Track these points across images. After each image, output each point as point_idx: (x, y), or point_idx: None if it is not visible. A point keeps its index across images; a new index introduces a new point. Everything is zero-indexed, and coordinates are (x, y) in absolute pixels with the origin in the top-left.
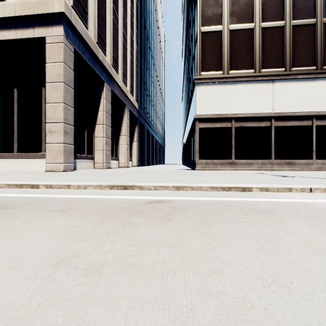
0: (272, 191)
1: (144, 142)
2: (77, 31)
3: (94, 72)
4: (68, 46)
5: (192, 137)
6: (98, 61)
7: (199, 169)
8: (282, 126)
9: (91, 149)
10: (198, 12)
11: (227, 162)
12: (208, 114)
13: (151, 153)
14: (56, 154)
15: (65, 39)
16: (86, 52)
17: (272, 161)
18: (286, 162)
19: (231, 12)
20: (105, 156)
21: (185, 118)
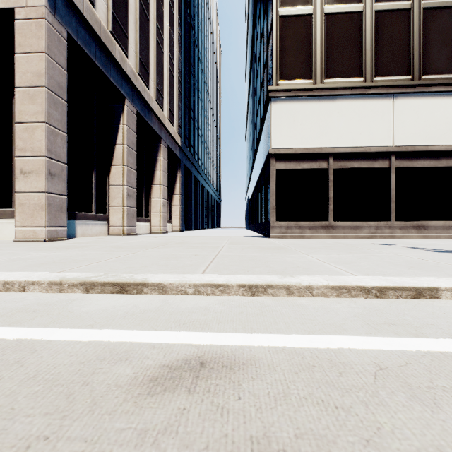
0: None
1: (191, 196)
2: (74, 5)
3: (108, 79)
4: (55, 27)
5: (264, 186)
6: (113, 63)
7: (277, 237)
8: (408, 167)
9: (104, 204)
10: None
11: (322, 224)
12: (290, 147)
13: (200, 211)
14: (33, 211)
15: (50, 15)
16: (91, 44)
17: (392, 223)
18: (414, 225)
19: None
20: (126, 216)
21: (251, 160)
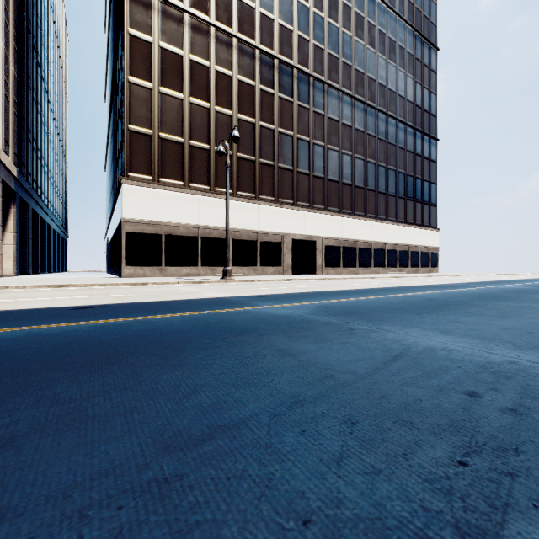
0: (159, 284)
1: (28, 233)
2: None
3: None
4: None
5: (120, 240)
6: None
7: (127, 277)
8: (208, 237)
9: None
10: (125, 108)
11: (158, 268)
12: (137, 218)
13: (40, 251)
14: None
15: None
16: None
17: (199, 268)
18: (210, 269)
19: (162, 121)
20: None
21: (111, 203)
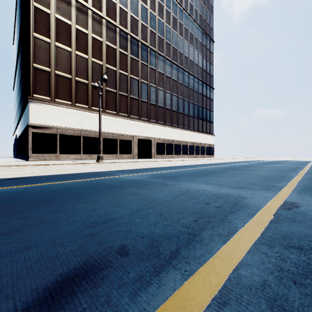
0: (57, 165)
1: None
2: None
3: None
4: None
5: (27, 137)
6: None
7: (32, 160)
8: (87, 136)
9: None
10: (31, 53)
11: (54, 155)
12: (39, 123)
13: None
14: None
15: None
16: None
17: (82, 155)
18: (89, 156)
19: (57, 63)
20: None
21: (19, 112)
